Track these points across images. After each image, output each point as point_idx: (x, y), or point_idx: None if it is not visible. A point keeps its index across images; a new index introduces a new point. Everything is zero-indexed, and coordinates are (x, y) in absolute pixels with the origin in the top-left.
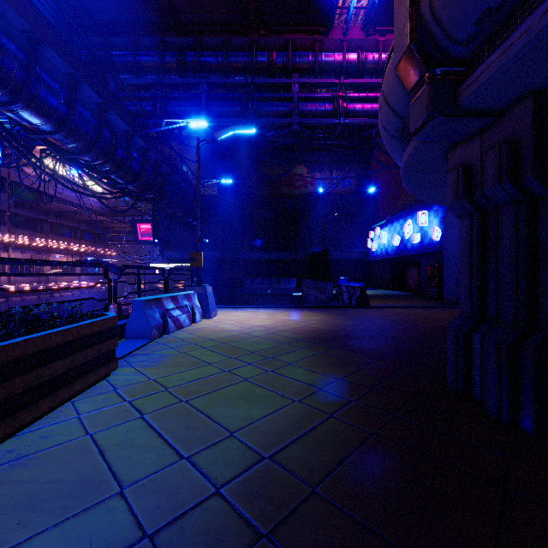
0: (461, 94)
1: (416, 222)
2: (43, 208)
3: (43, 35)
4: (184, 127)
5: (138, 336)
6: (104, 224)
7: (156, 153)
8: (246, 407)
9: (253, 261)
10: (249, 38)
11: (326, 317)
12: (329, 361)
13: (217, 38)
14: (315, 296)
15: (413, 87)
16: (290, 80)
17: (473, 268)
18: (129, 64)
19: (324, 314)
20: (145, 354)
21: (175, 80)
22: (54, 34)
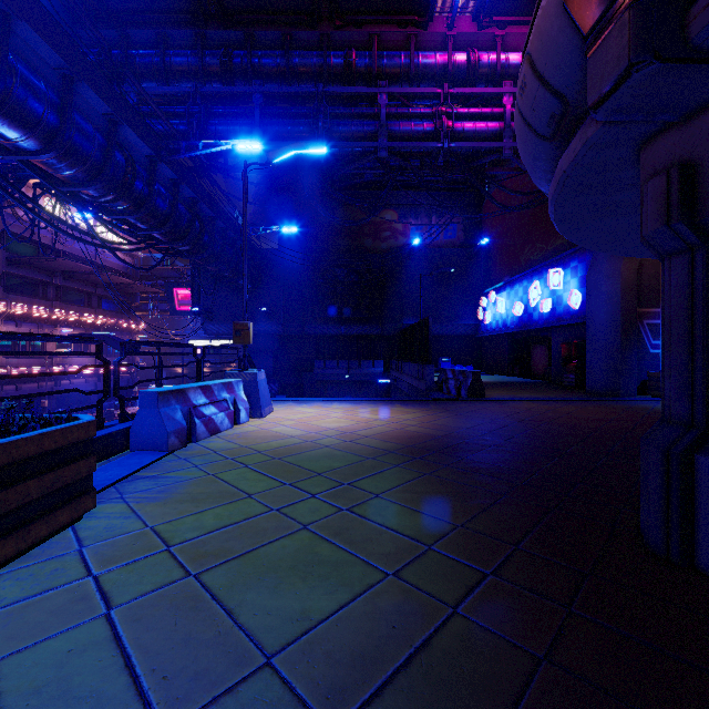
0: (700, 15)
1: (546, 283)
2: (45, 266)
3: (17, 7)
4: (231, 153)
5: (148, 446)
6: (129, 289)
7: (192, 189)
8: (300, 588)
9: (326, 337)
10: (319, 31)
11: (427, 415)
12: (439, 491)
13: (275, 31)
14: (409, 384)
15: (596, 23)
16: (376, 90)
17: (696, 341)
18: (155, 67)
19: (423, 411)
20: (151, 477)
21: (217, 88)
22: (35, 8)
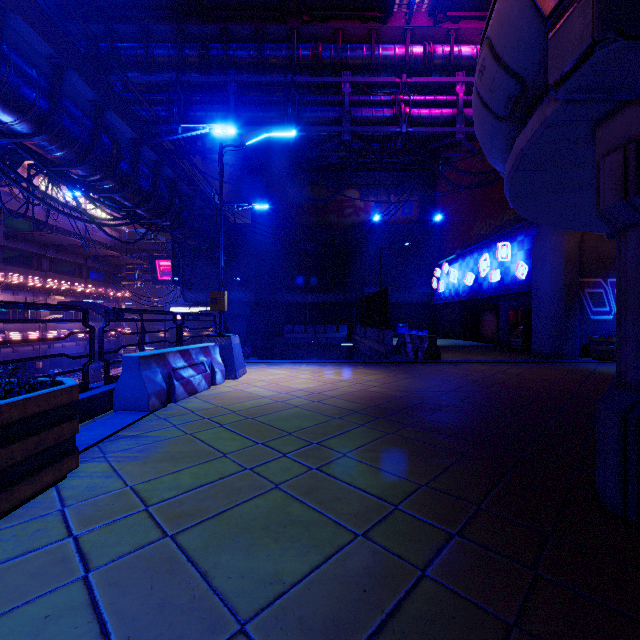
0: None
1: (495, 256)
2: (40, 240)
3: (11, 0)
4: (208, 137)
5: (130, 406)
6: (116, 260)
7: (172, 169)
8: (273, 550)
9: (295, 305)
10: (289, 25)
11: (388, 376)
12: (402, 450)
13: (248, 25)
14: (370, 348)
15: (558, 4)
16: (340, 79)
17: None
18: (139, 59)
19: (384, 372)
20: (133, 436)
21: (196, 78)
22: (28, 2)
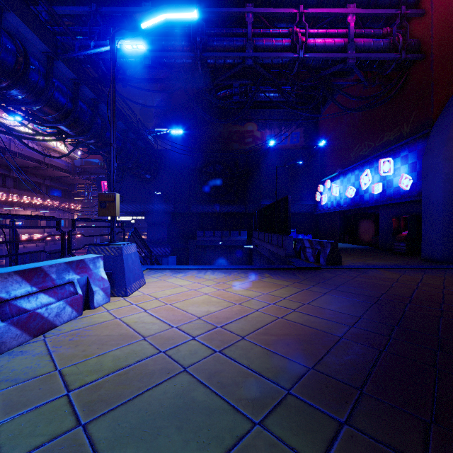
0: None
1: (376, 171)
2: (3, 163)
3: None
4: (126, 64)
5: None
6: (69, 181)
7: (92, 90)
8: None
9: (206, 214)
10: None
11: (302, 290)
12: None
13: None
14: (269, 250)
15: None
16: (243, 10)
17: None
18: None
19: (295, 283)
20: None
21: (114, 8)
22: None
